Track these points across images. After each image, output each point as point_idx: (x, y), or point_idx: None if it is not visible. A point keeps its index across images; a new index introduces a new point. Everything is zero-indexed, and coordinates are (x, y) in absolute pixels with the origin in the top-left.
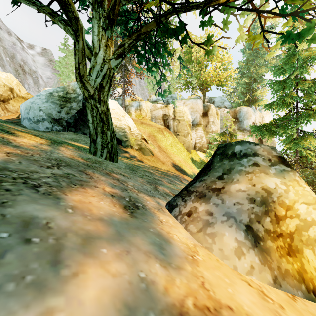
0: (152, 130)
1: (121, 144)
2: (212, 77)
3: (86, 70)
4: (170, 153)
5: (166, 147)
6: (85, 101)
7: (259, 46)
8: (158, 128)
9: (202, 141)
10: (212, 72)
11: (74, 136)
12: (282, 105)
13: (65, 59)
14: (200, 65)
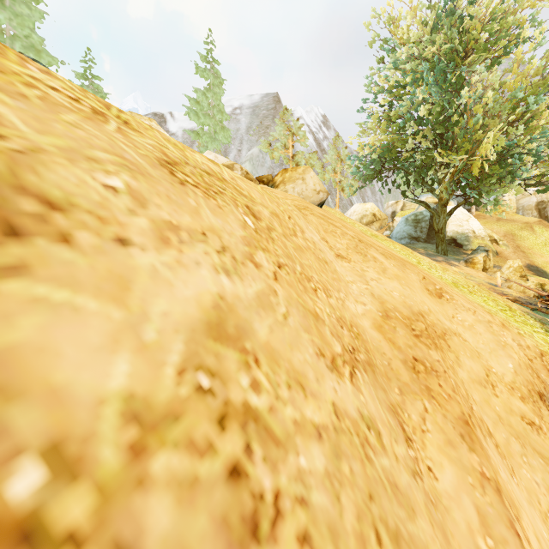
0: (511, 227)
1: (462, 248)
2: None
3: (436, 224)
4: (534, 253)
5: (530, 247)
6: (430, 221)
7: None
8: (523, 223)
9: None
10: None
11: (424, 245)
12: None
13: None
14: None
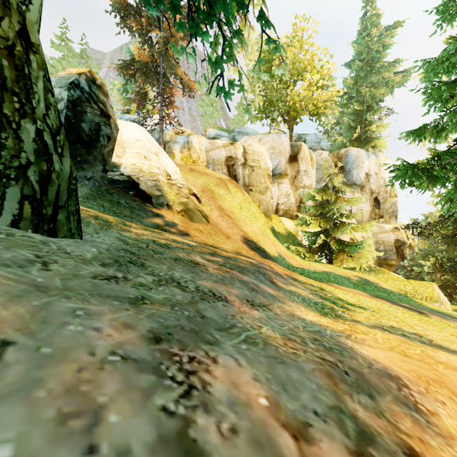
0: (208, 181)
1: (150, 201)
2: (305, 99)
3: None
4: (239, 219)
5: (231, 210)
6: (71, 114)
7: (376, 55)
8: (218, 179)
9: (288, 201)
10: (303, 93)
11: None
12: (453, 127)
13: (63, 62)
14: (286, 81)
